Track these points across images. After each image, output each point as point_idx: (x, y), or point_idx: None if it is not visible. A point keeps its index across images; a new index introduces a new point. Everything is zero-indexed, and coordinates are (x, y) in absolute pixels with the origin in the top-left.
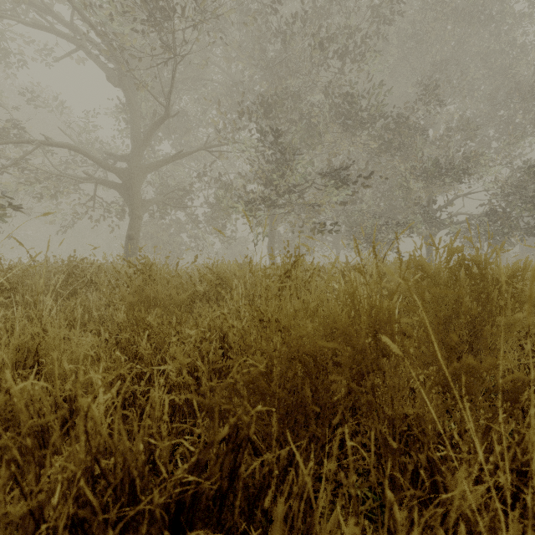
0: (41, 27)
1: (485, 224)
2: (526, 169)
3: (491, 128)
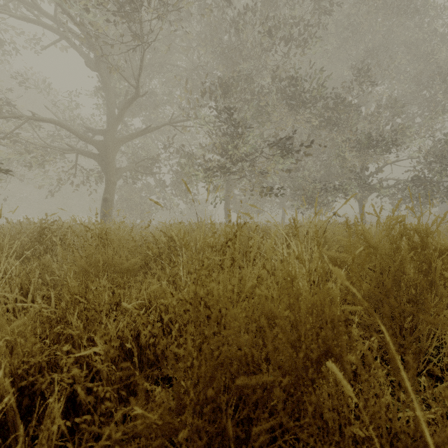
0: (29, 20)
1: (410, 188)
2: (446, 140)
3: (415, 106)
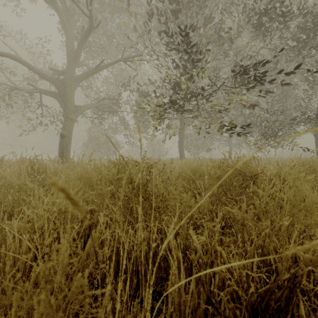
0: None
1: None
2: None
3: None
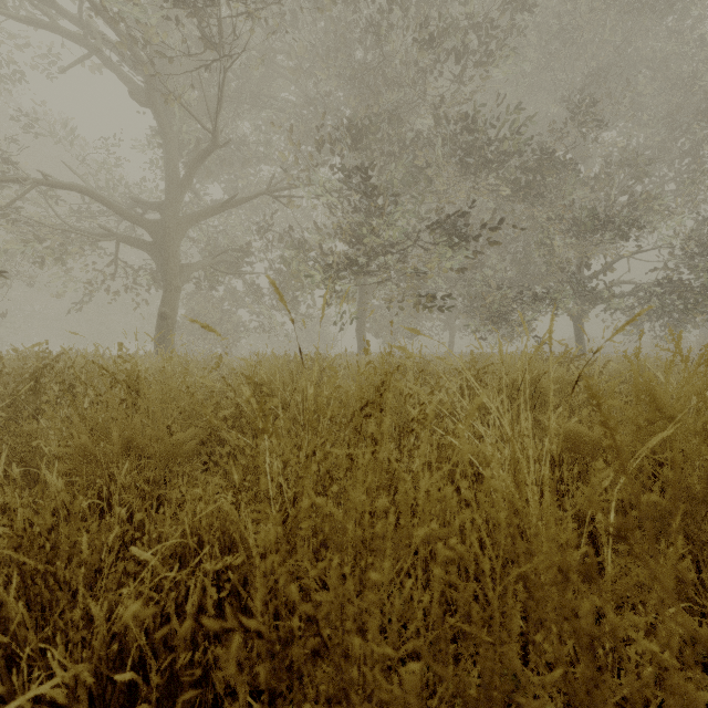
0: (38, 23)
1: (659, 297)
2: None
3: (665, 164)
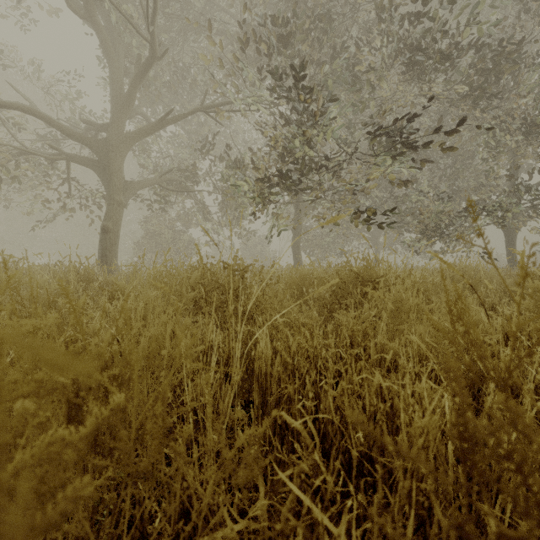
0: None
1: None
2: None
3: None
